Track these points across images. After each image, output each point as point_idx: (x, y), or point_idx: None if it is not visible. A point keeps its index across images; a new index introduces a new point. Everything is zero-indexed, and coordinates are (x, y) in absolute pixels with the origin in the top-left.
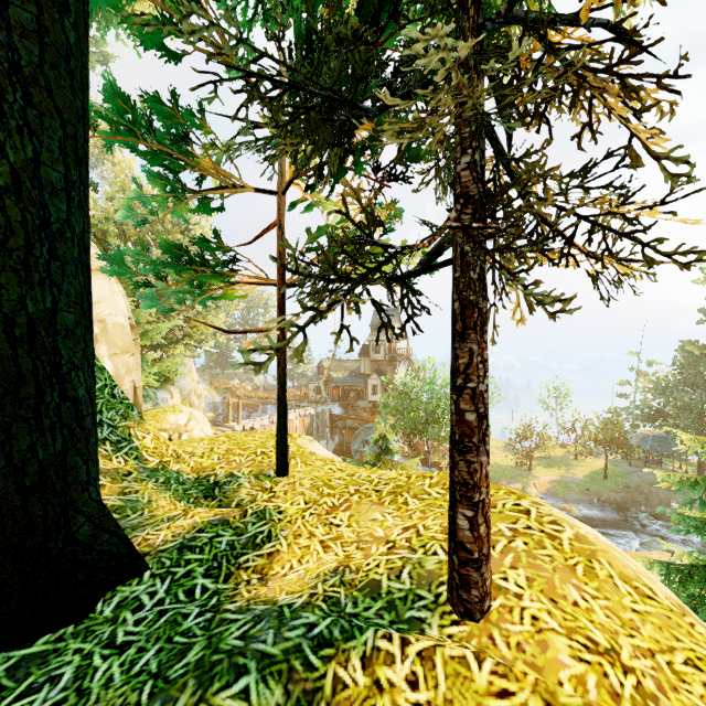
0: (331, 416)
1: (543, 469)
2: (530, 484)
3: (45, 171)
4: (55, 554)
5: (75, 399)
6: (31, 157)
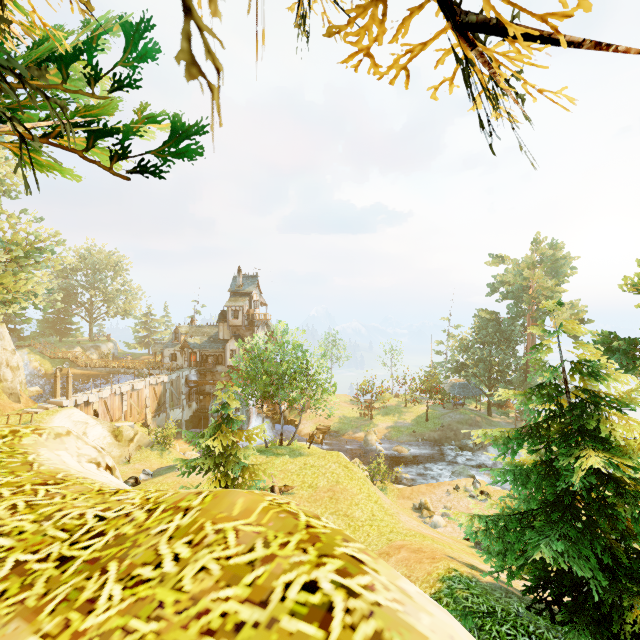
0: (187, 382)
1: (381, 417)
2: (371, 432)
3: None
4: None
5: None
6: None
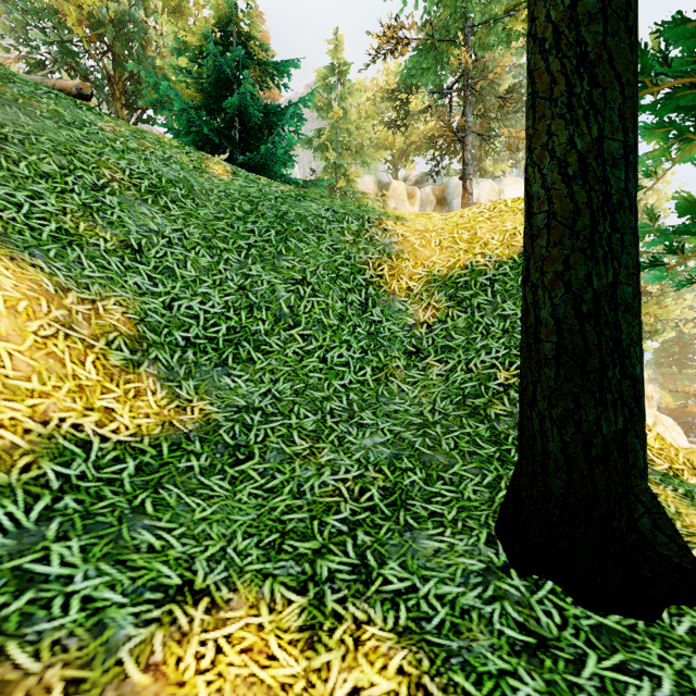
0: None
1: None
2: None
3: (606, 145)
4: (619, 534)
5: (633, 377)
6: (595, 136)
